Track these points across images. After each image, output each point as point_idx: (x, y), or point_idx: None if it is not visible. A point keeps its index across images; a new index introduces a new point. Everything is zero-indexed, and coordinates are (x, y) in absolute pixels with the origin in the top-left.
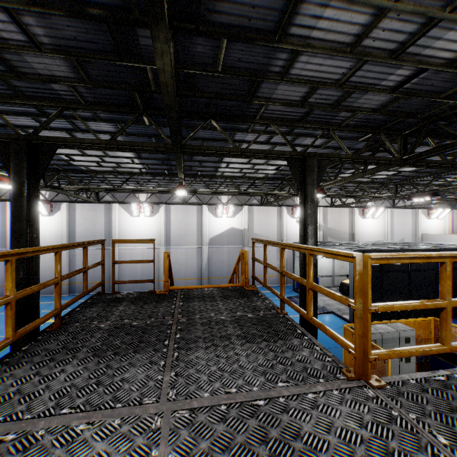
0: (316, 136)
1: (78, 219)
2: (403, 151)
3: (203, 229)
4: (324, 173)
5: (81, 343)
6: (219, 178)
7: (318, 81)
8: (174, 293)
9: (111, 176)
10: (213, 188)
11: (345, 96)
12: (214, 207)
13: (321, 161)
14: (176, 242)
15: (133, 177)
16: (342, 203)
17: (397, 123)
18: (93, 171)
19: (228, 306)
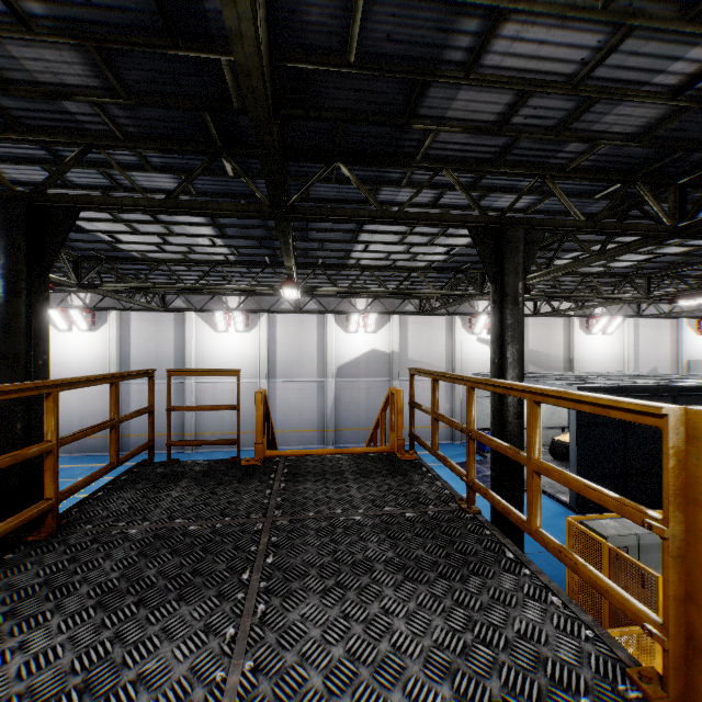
0: (520, 190)
1: (134, 336)
2: (679, 212)
3: (327, 352)
4: (536, 253)
5: (81, 573)
6: (352, 269)
7: (534, 80)
8: (273, 464)
9: (181, 267)
10: (342, 286)
11: (580, 109)
12: (345, 317)
13: (531, 233)
14: (285, 372)
15: (216, 269)
16: (553, 310)
17: (669, 163)
18: (153, 259)
19: (368, 493)
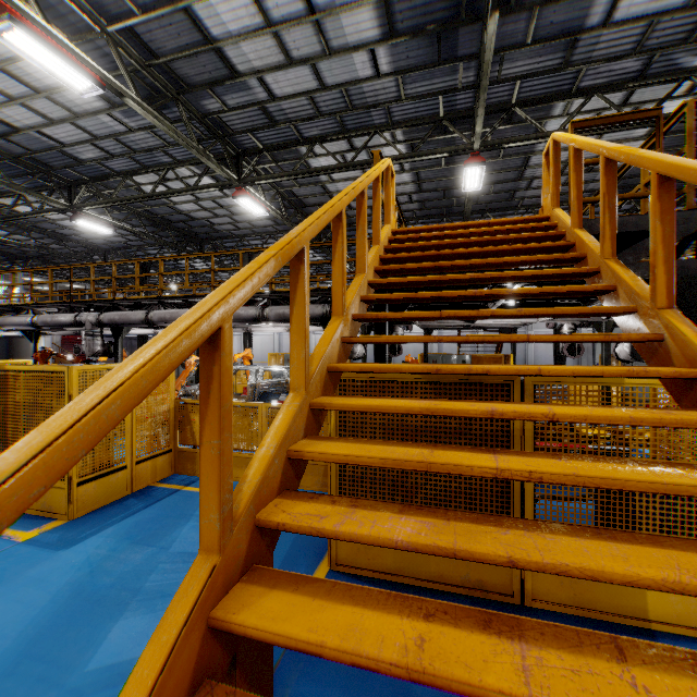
0: None
1: None
2: None
3: None
4: None
5: None
6: None
7: None
8: None
9: None
10: None
11: None
12: None
13: None
14: None
15: None
16: None
17: None
18: None
19: None
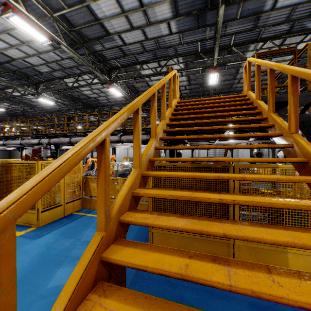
0: None
1: None
2: None
3: None
4: None
5: None
6: None
7: None
8: None
9: None
10: None
11: None
12: None
13: None
14: None
15: None
16: None
17: None
18: None
19: None
